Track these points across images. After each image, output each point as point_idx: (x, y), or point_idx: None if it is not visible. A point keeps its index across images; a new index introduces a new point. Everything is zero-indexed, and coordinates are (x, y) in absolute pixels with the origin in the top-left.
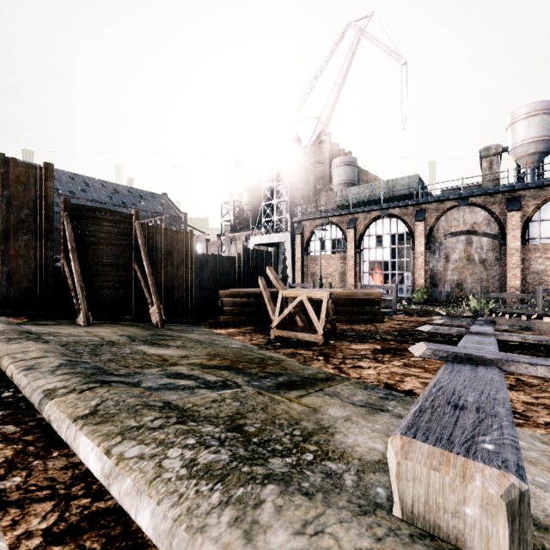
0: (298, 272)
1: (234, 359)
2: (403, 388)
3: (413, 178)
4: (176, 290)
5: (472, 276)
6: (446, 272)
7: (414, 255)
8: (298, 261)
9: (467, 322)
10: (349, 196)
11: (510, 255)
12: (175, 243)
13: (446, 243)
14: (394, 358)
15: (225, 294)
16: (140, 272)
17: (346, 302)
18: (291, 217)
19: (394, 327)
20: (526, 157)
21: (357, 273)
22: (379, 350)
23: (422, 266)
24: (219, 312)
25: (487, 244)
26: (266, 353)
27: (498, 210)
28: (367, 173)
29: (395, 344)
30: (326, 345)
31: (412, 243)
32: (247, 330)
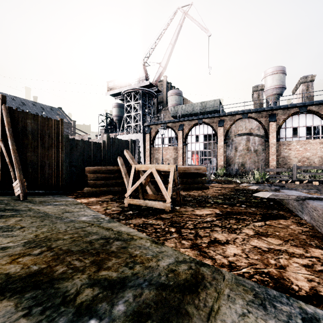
0: (147, 158)
1: (63, 248)
2: (302, 288)
3: (217, 101)
4: (47, 167)
5: (249, 159)
6: (235, 157)
7: (217, 147)
8: (147, 151)
9: (275, 187)
10: (179, 111)
11: (270, 147)
12: (46, 128)
13: (235, 140)
14: (241, 225)
15: (90, 170)
16: (5, 150)
17: (183, 174)
18: (143, 124)
19: (218, 192)
20: (271, 96)
21: (184, 158)
22: (220, 214)
23: (222, 154)
24: (85, 184)
25: (258, 141)
26: (115, 227)
27: (263, 121)
28: (188, 100)
29: (228, 207)
30: (173, 211)
31: (216, 140)
32: (106, 199)
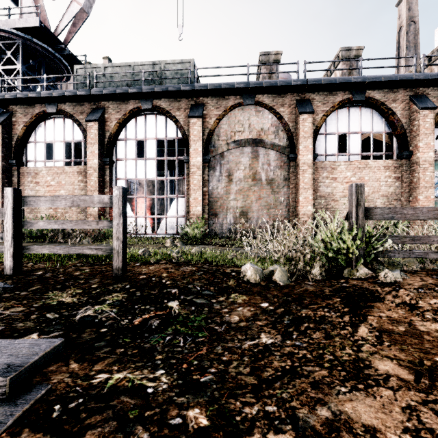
0: None
1: None
2: None
3: (188, 64)
4: None
5: (258, 201)
6: (229, 196)
7: (189, 171)
8: None
9: None
10: (97, 77)
11: (302, 172)
12: None
13: (229, 156)
14: None
15: None
16: None
17: None
18: None
19: None
20: None
21: None
22: None
23: (199, 186)
24: None
25: (275, 159)
26: None
27: (287, 114)
28: None
29: None
30: None
31: (186, 153)
32: None
